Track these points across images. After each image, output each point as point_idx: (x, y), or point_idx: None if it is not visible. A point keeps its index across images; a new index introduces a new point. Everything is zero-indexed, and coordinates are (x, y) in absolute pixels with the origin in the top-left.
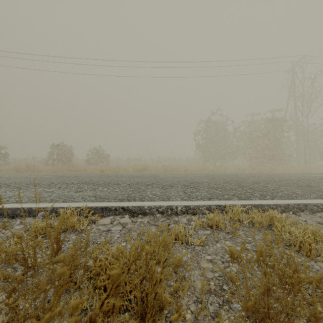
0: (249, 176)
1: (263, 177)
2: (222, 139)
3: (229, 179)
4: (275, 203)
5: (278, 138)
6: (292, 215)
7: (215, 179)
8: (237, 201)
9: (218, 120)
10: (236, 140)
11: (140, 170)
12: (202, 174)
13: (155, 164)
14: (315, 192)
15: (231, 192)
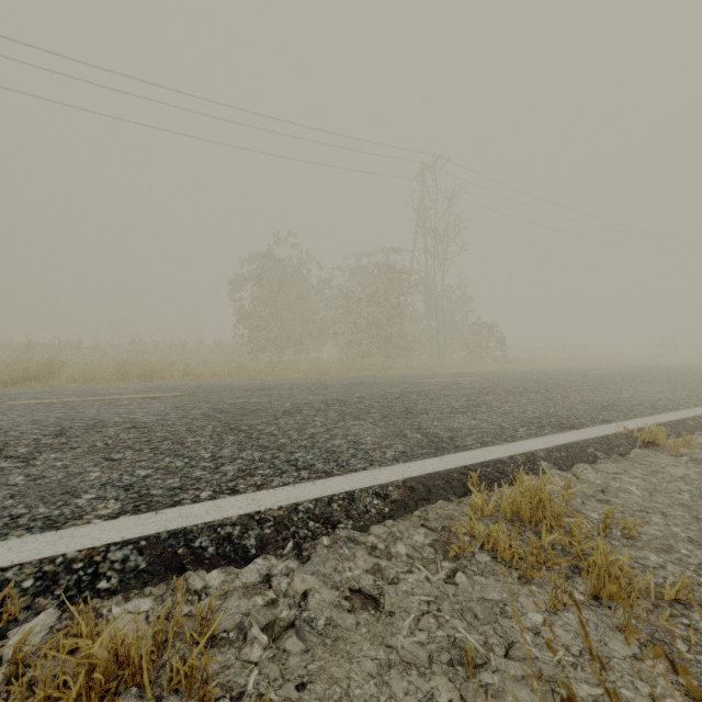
0: (303, 390)
1: (334, 390)
2: (294, 300)
3: (236, 402)
4: (250, 511)
5: (396, 304)
6: (284, 563)
7: (185, 407)
8: (95, 525)
9: (289, 258)
10: (325, 306)
11: (22, 378)
12: (191, 387)
13: (118, 358)
14: (408, 432)
15: (153, 464)
